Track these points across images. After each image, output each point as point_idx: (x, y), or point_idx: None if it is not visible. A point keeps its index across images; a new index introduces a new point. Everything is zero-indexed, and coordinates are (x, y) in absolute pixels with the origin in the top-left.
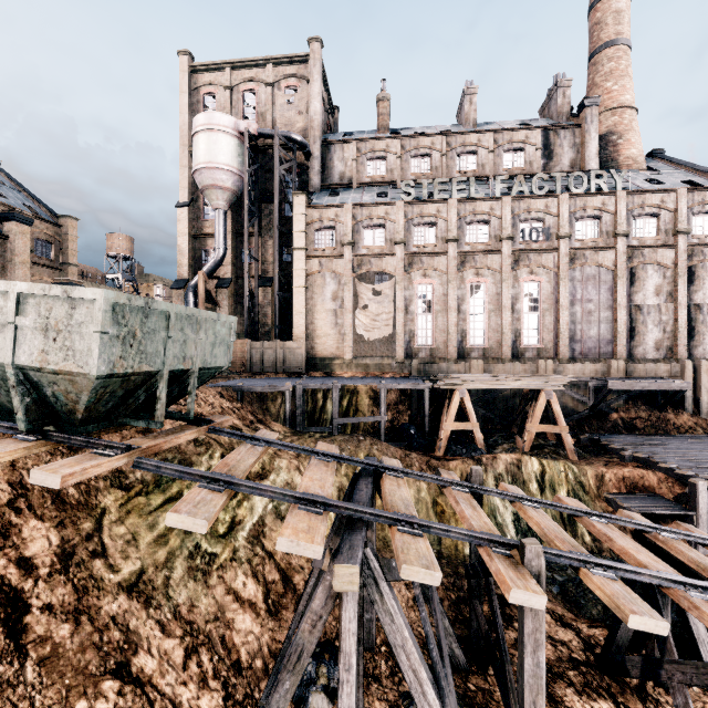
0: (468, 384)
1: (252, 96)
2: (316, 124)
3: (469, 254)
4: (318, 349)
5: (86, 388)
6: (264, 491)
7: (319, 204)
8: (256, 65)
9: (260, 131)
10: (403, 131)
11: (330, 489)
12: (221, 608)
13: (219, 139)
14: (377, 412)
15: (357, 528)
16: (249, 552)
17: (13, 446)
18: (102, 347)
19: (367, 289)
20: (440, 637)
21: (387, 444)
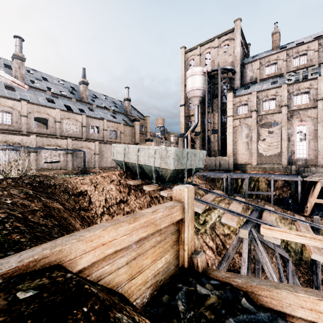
0: None
1: (208, 55)
2: (238, 58)
3: None
4: (238, 160)
5: (169, 173)
6: (217, 206)
7: (239, 94)
8: (210, 41)
9: (212, 69)
10: (288, 45)
11: (240, 210)
12: (202, 246)
13: (196, 78)
14: (270, 190)
15: (249, 223)
16: (210, 232)
17: (154, 186)
18: (173, 162)
19: (265, 131)
20: (288, 277)
21: (273, 205)
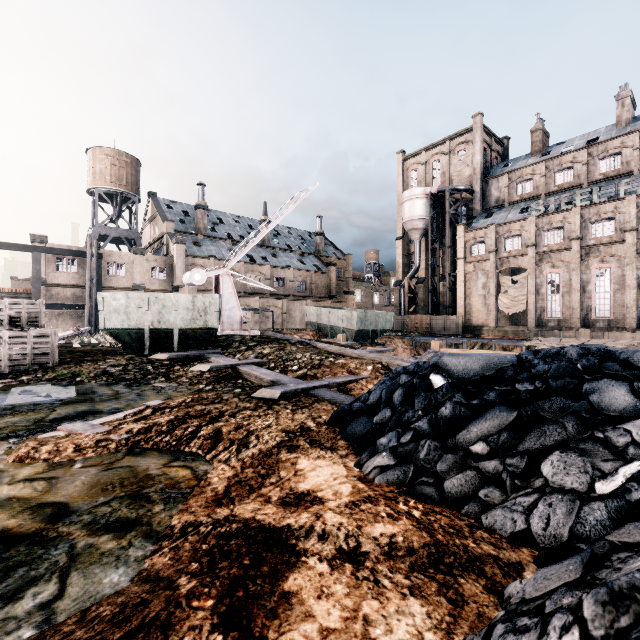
0: (545, 343)
1: (437, 163)
2: (478, 170)
3: (593, 247)
4: (473, 320)
5: (354, 333)
6: None
7: (475, 227)
8: (439, 144)
9: (438, 190)
10: (554, 148)
11: None
12: None
13: (415, 203)
14: None
15: None
16: None
17: None
18: (357, 324)
19: (507, 280)
20: None
21: None
